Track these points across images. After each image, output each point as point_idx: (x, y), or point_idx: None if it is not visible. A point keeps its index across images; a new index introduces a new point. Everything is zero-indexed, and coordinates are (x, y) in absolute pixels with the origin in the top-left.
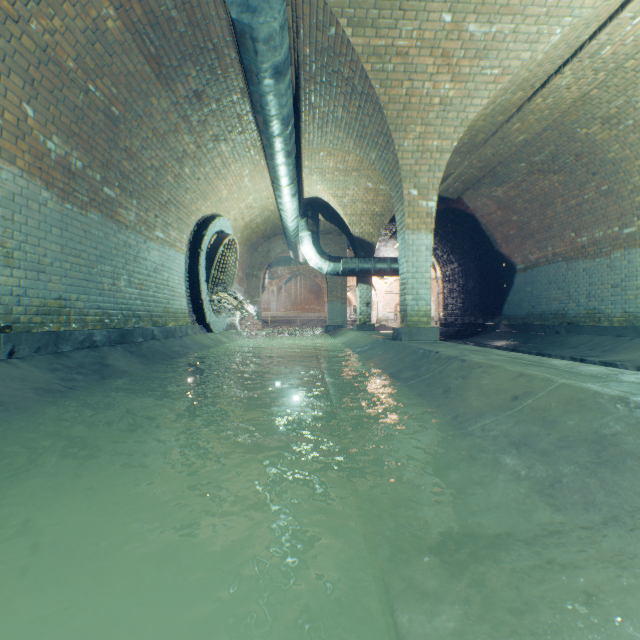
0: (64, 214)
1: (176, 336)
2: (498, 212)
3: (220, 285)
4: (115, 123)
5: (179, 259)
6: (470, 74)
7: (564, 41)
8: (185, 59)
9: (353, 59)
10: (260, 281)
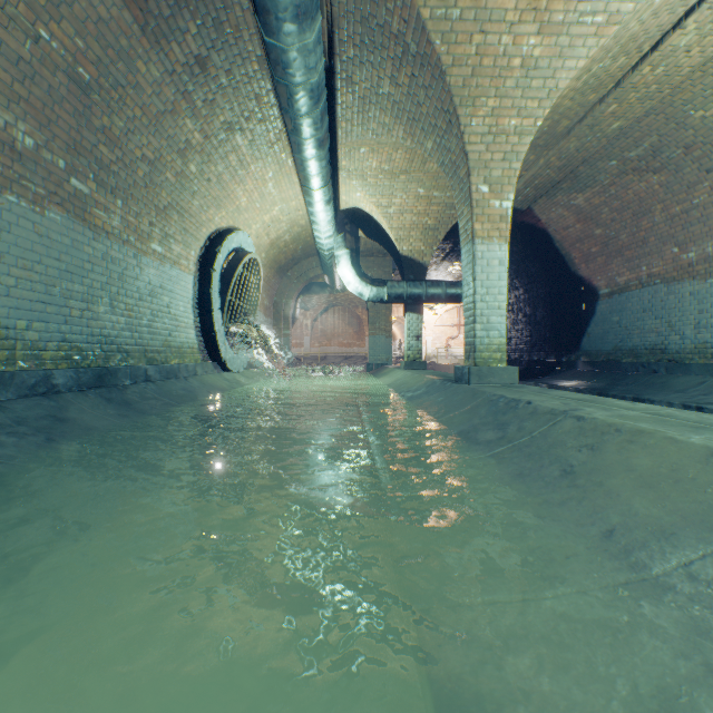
0: (4, 209)
1: (180, 377)
2: (577, 225)
3: (239, 314)
4: (85, 91)
5: (185, 280)
6: (564, 23)
7: None
8: (180, 7)
9: (405, 3)
10: (290, 311)
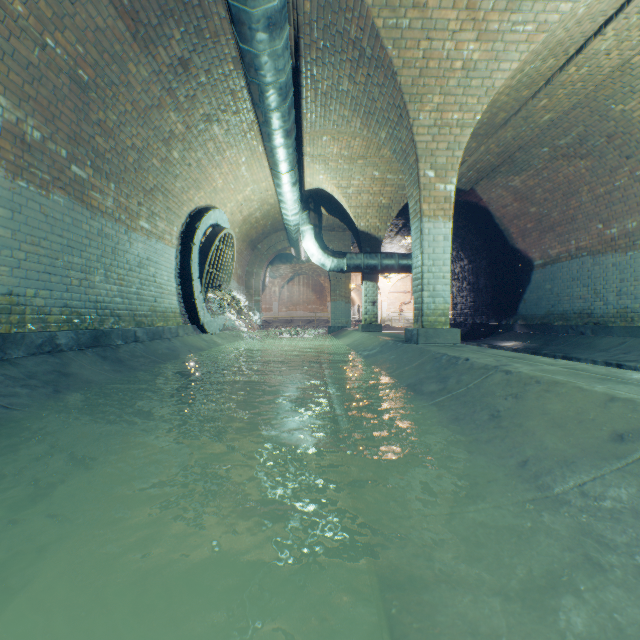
0: (16, 193)
1: (164, 338)
2: (514, 204)
3: (216, 282)
4: (84, 90)
5: (168, 253)
6: (499, 31)
7: None
8: (166, 16)
9: (362, 14)
10: (260, 279)
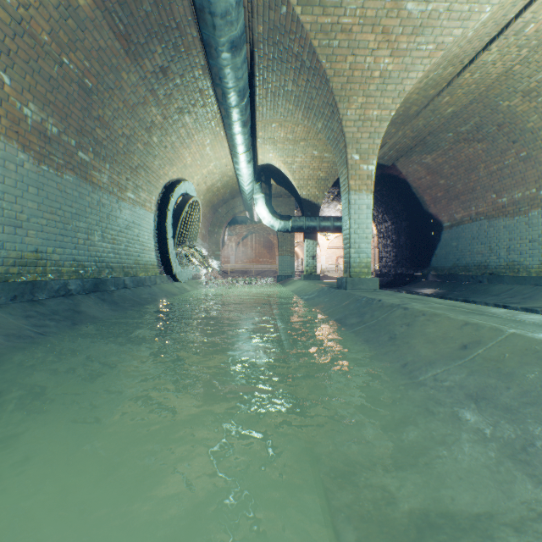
0: (40, 175)
1: (146, 285)
2: (427, 177)
3: (185, 240)
4: (88, 94)
5: (148, 217)
6: (407, 49)
7: (492, 19)
8: (151, 37)
9: (302, 36)
10: (220, 237)
